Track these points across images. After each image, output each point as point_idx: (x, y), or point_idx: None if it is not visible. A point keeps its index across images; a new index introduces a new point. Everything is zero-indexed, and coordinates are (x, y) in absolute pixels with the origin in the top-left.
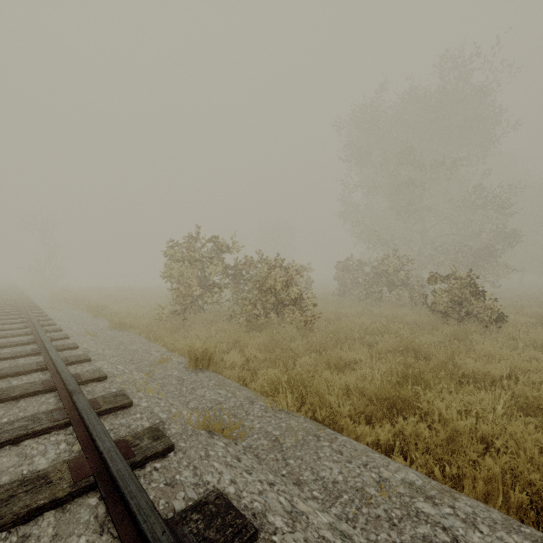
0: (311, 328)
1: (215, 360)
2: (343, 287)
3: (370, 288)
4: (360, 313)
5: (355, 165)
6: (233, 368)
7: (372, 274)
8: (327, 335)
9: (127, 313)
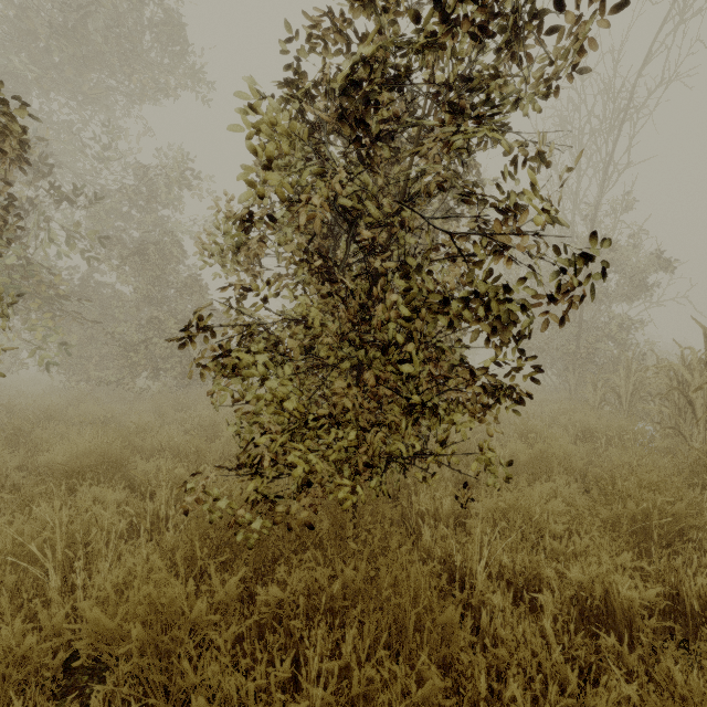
0: None
1: None
2: None
3: None
4: None
5: None
6: None
7: None
8: None
9: None
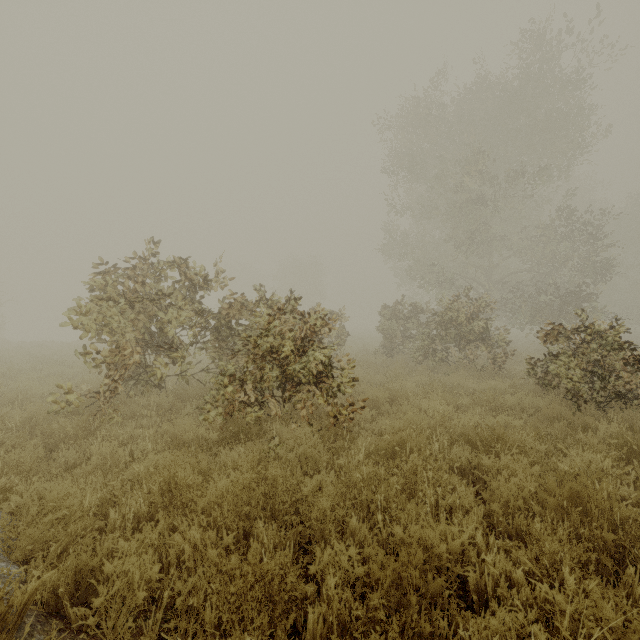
0: (348, 430)
1: (83, 567)
2: (389, 342)
3: (430, 344)
4: (422, 386)
5: (403, 177)
6: (125, 604)
7: (432, 324)
8: (381, 450)
9: (16, 396)
